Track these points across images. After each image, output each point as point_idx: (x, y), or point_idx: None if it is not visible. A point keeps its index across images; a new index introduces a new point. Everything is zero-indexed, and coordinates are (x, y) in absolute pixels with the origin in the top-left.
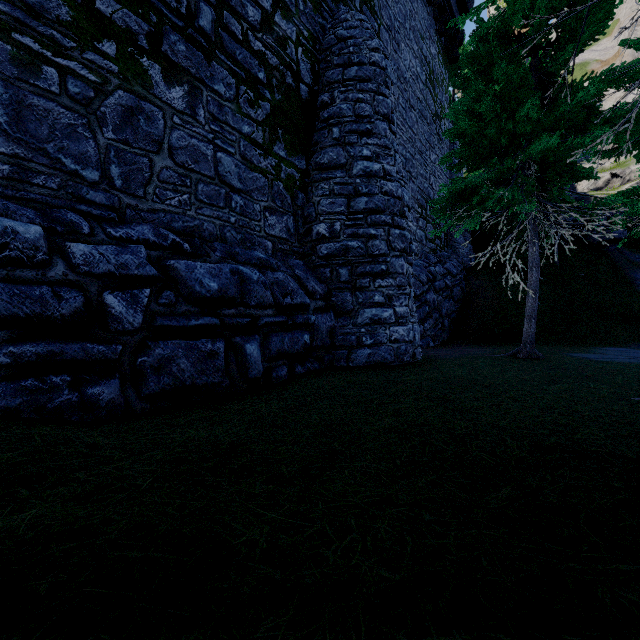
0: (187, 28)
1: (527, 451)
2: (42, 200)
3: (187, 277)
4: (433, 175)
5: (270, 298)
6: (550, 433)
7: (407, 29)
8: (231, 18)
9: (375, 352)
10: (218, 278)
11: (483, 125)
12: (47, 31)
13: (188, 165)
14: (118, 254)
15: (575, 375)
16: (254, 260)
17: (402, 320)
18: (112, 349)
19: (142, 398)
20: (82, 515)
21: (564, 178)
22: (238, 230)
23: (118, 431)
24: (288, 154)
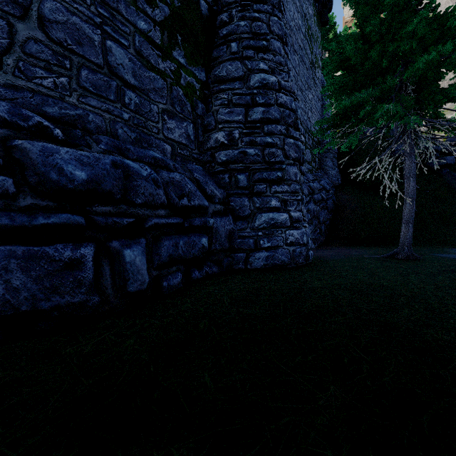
0: None
1: None
2: None
3: (38, 161)
4: (310, 111)
5: (162, 197)
6: None
7: None
8: None
9: (272, 255)
10: (90, 167)
11: (367, 48)
12: None
13: (67, 44)
14: None
15: None
16: (148, 158)
17: (296, 224)
18: None
19: None
20: None
21: (440, 96)
22: (132, 128)
23: None
24: (188, 63)
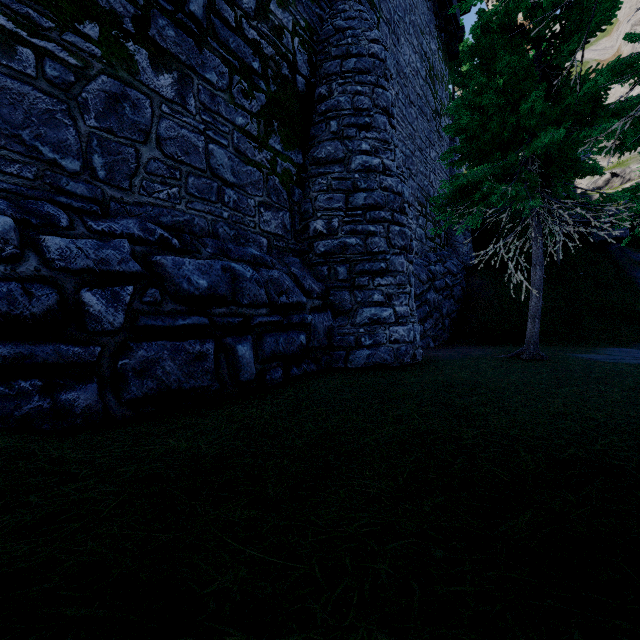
0: (176, 12)
1: (544, 465)
2: (16, 190)
3: (174, 274)
4: (433, 173)
5: (264, 297)
6: (566, 443)
7: (407, 23)
8: (224, 4)
9: (374, 353)
10: (208, 275)
11: (485, 119)
12: (22, 9)
13: (178, 157)
14: (98, 249)
15: (583, 377)
16: (248, 257)
17: (402, 320)
18: (89, 351)
19: (123, 404)
20: (22, 553)
21: (569, 173)
22: (231, 226)
23: (91, 442)
24: (284, 148)
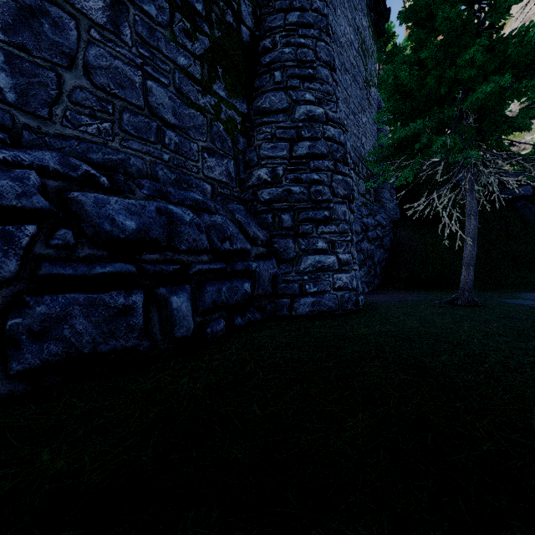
0: None
1: None
2: None
3: (93, 213)
4: (364, 136)
5: (205, 242)
6: None
7: None
8: None
9: (319, 300)
10: (138, 216)
11: (423, 74)
12: None
13: (110, 89)
14: None
15: None
16: (189, 201)
17: (345, 267)
18: None
19: (12, 376)
20: None
21: (503, 127)
22: (172, 169)
23: None
24: (228, 95)
